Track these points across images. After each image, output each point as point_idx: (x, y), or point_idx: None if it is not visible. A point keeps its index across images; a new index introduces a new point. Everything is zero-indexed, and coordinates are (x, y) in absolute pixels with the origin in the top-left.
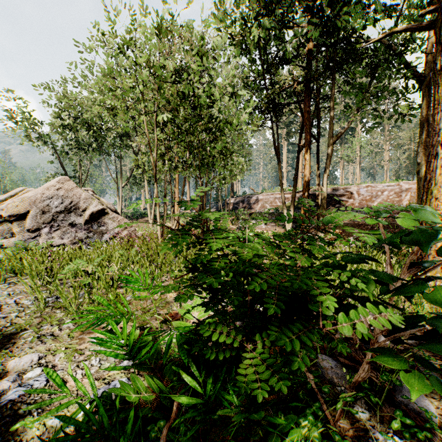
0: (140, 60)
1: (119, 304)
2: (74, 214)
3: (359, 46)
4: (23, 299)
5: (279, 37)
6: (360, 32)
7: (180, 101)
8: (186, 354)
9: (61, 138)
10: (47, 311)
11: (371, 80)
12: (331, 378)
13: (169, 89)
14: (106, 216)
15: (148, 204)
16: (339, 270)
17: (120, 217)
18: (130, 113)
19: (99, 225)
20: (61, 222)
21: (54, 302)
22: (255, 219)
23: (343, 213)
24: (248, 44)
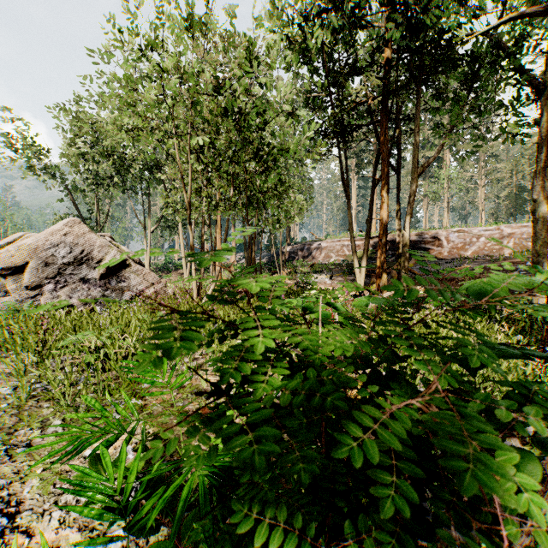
0: (168, 65)
1: (120, 407)
2: (86, 266)
3: (453, 49)
4: (1, 385)
5: (349, 40)
6: (453, 34)
7: (221, 119)
8: (212, 528)
9: (74, 170)
10: (31, 404)
11: (468, 93)
12: (448, 530)
13: (208, 106)
14: (128, 269)
15: (182, 253)
16: (540, 411)
17: (146, 271)
18: (156, 136)
19: (119, 280)
20: (70, 276)
21: (43, 390)
22: (318, 273)
23: (505, 276)
24: (310, 50)
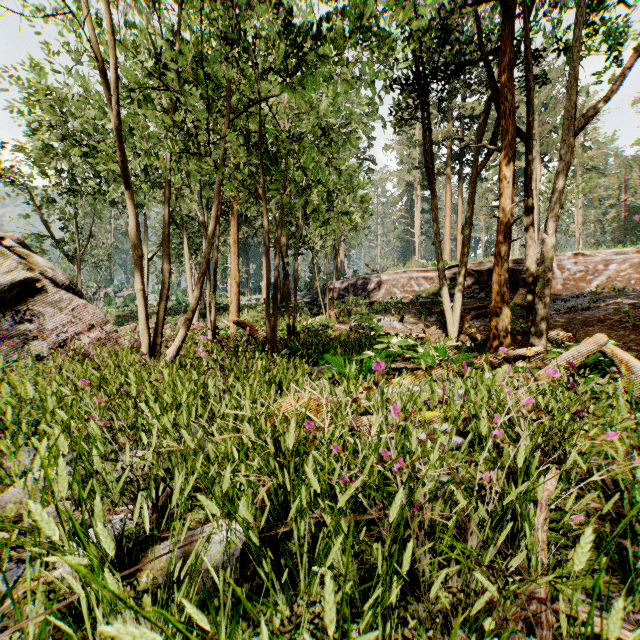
0: None
1: None
2: None
3: None
4: None
5: None
6: None
7: None
8: None
9: (41, 173)
10: None
11: None
12: None
13: None
14: (40, 297)
15: (189, 286)
16: None
17: (78, 301)
18: None
19: (19, 319)
20: None
21: None
22: (380, 313)
23: None
24: None
